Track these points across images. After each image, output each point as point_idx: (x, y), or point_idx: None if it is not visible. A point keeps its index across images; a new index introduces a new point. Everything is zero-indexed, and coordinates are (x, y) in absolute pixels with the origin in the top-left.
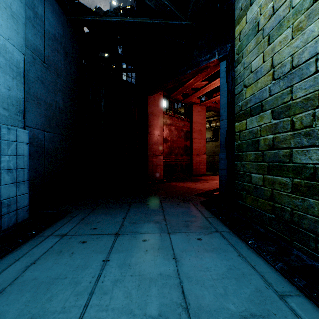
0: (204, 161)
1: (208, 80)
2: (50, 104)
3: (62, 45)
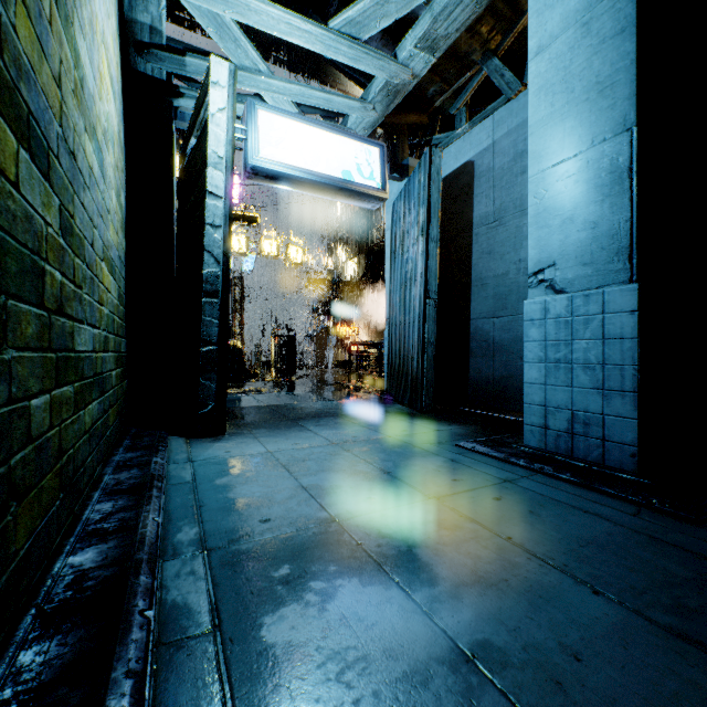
0: None
1: None
2: None
3: None
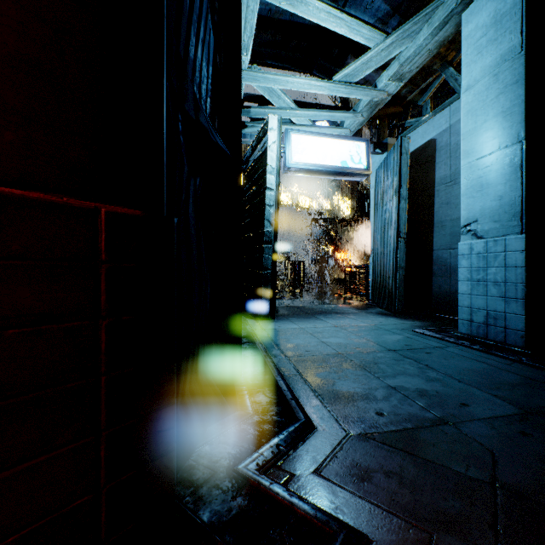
0: None
1: None
2: None
3: None
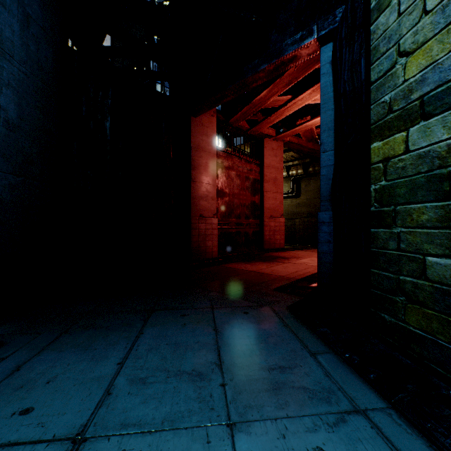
0: (281, 227)
1: (291, 94)
2: None
3: None
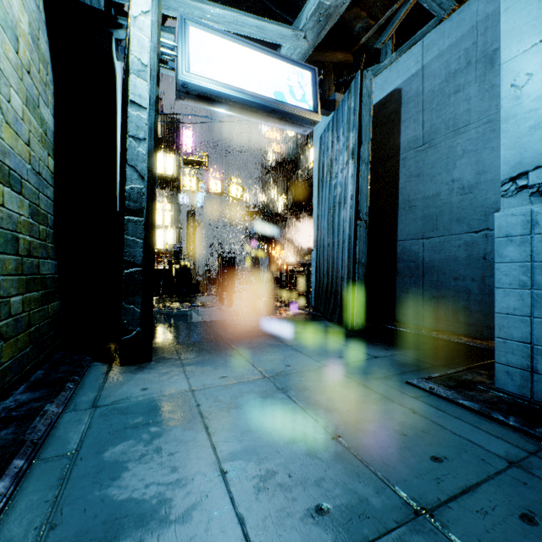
0: None
1: None
2: None
3: None
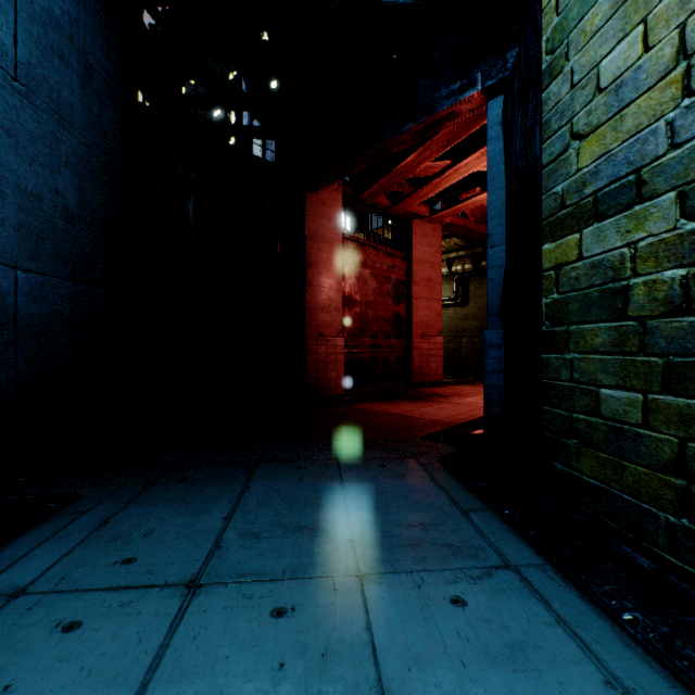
0: (439, 351)
1: (450, 158)
2: (36, 197)
3: (74, 44)
